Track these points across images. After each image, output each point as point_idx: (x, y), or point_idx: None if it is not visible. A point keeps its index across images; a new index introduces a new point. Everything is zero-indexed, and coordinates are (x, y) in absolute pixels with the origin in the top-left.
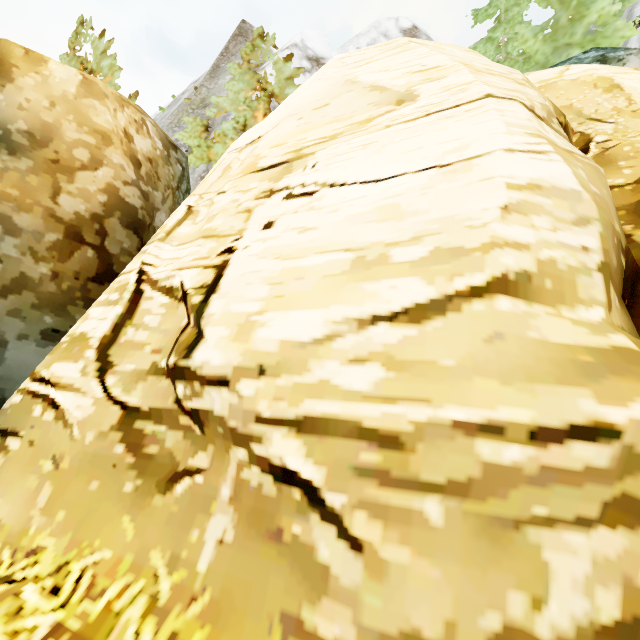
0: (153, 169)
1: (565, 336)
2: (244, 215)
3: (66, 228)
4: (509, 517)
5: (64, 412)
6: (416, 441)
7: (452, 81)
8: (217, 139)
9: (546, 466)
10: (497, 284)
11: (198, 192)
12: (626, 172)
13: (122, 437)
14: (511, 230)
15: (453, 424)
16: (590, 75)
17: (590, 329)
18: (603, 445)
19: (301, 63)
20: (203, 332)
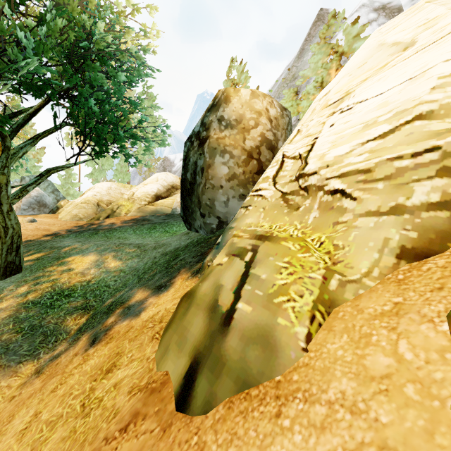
0: (277, 122)
1: (441, 128)
2: (322, 125)
3: (247, 153)
4: (405, 183)
5: (264, 196)
6: (375, 168)
7: (439, 26)
8: (303, 98)
9: (416, 163)
10: (416, 117)
11: (301, 124)
12: None
13: (282, 200)
14: (431, 96)
15: (386, 159)
16: None
17: None
18: (435, 152)
19: (368, 17)
20: (308, 162)
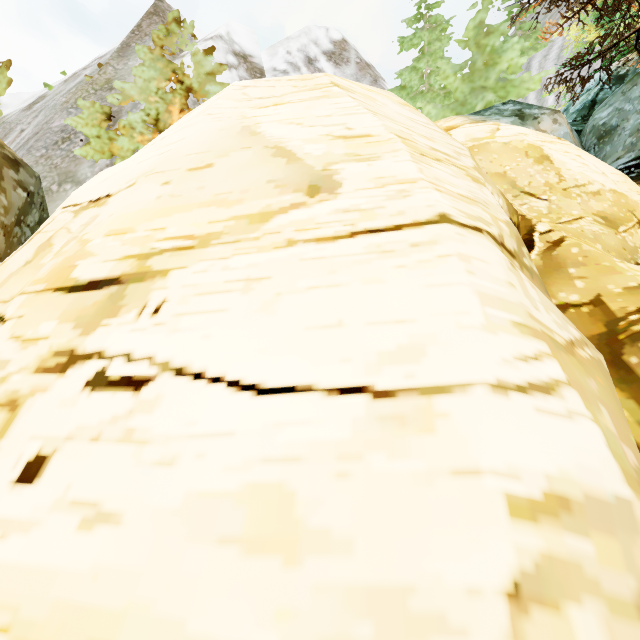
0: None
1: None
2: None
3: None
4: None
5: None
6: None
7: (388, 169)
8: (122, 131)
9: None
10: None
11: None
12: (579, 285)
13: None
14: None
15: None
16: (521, 141)
17: None
18: None
19: (227, 57)
20: None
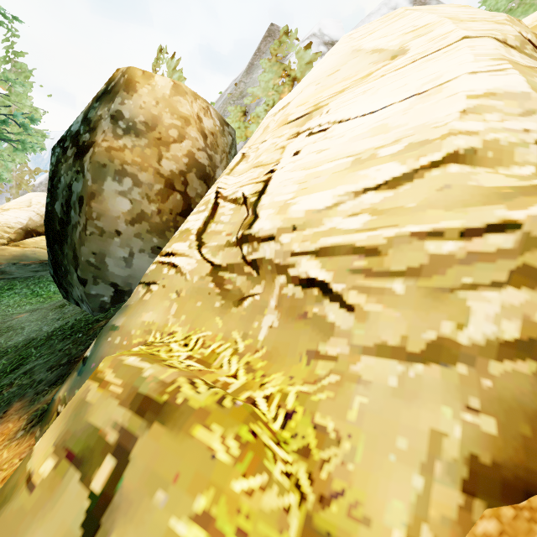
0: (214, 140)
1: (497, 183)
2: (280, 150)
3: (165, 181)
4: (447, 287)
5: (180, 268)
6: (388, 248)
7: (437, 33)
8: (252, 120)
9: (471, 252)
10: (450, 157)
11: (247, 146)
12: None
13: (212, 279)
14: (465, 124)
15: (411, 234)
16: None
17: (519, 179)
18: (509, 234)
19: (318, 49)
20: (258, 215)
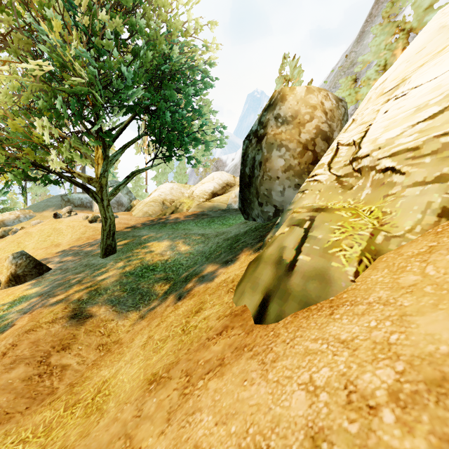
0: (332, 114)
1: None
2: (376, 112)
3: (303, 145)
4: None
5: (320, 180)
6: (423, 145)
7: None
8: (362, 84)
9: None
10: None
11: (356, 113)
12: None
13: (337, 182)
14: None
15: (433, 137)
16: None
17: None
18: None
19: None
20: (361, 147)
